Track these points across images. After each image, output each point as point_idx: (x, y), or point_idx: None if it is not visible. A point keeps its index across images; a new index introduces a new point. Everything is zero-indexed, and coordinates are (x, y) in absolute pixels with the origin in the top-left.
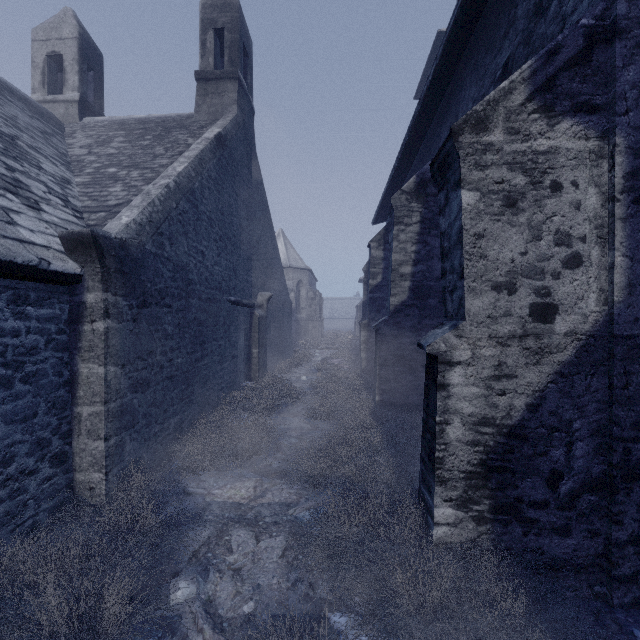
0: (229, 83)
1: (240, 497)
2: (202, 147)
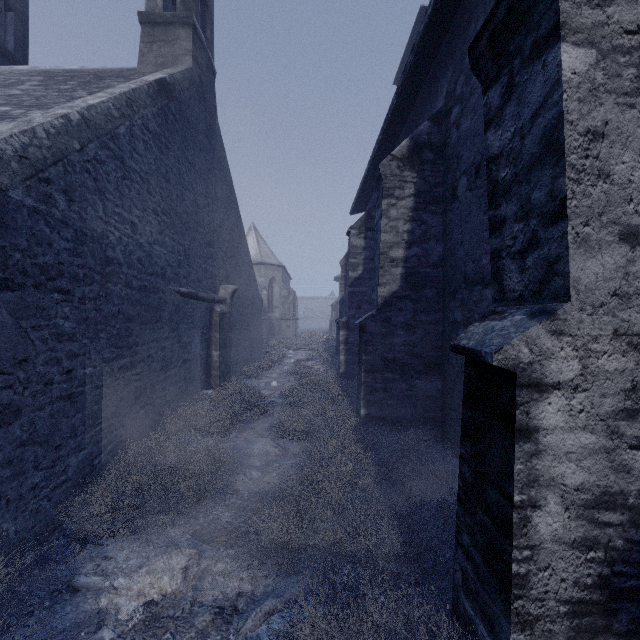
0: (182, 29)
1: (159, 593)
2: (135, 86)
